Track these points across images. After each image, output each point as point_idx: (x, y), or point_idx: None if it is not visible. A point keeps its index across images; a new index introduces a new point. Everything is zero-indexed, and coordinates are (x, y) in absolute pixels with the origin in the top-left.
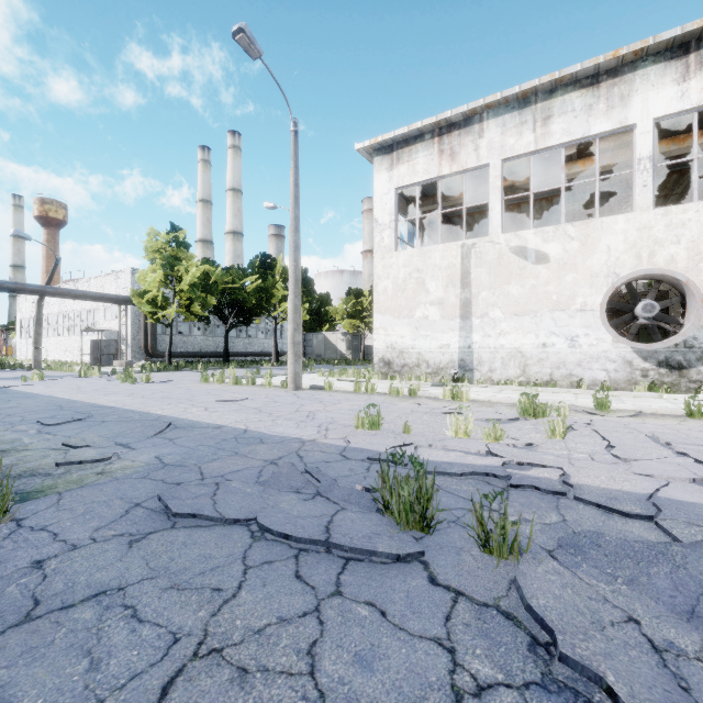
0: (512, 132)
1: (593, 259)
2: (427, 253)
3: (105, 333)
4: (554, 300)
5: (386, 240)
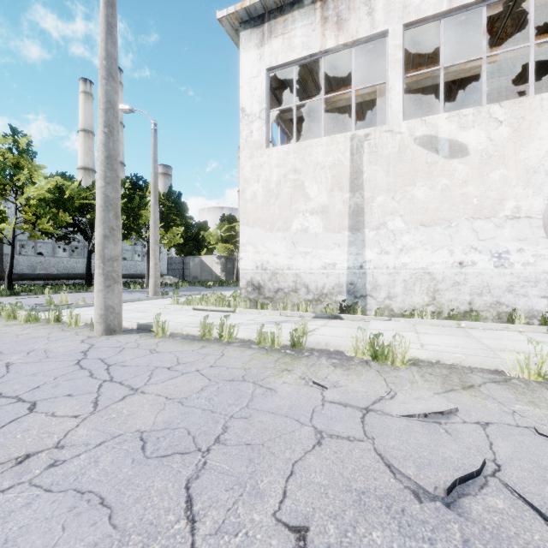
0: None
1: (530, 149)
2: (307, 148)
3: None
4: (474, 205)
5: (255, 133)
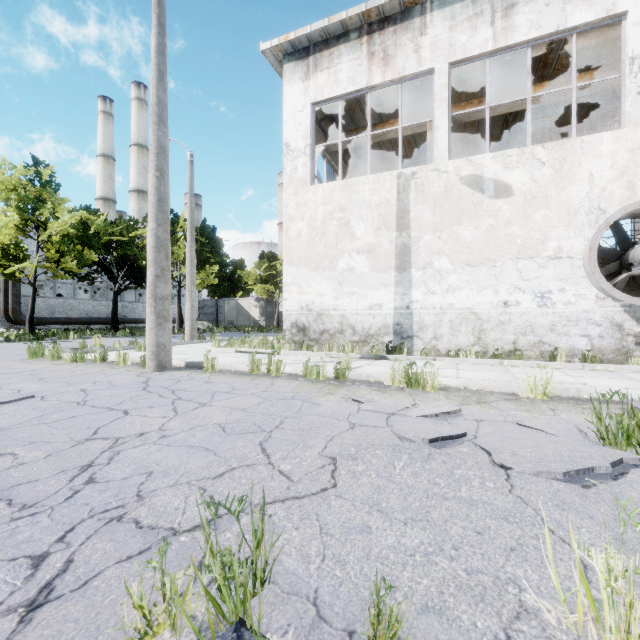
0: (463, 26)
1: (571, 191)
2: (353, 186)
3: None
4: (518, 245)
5: (300, 169)
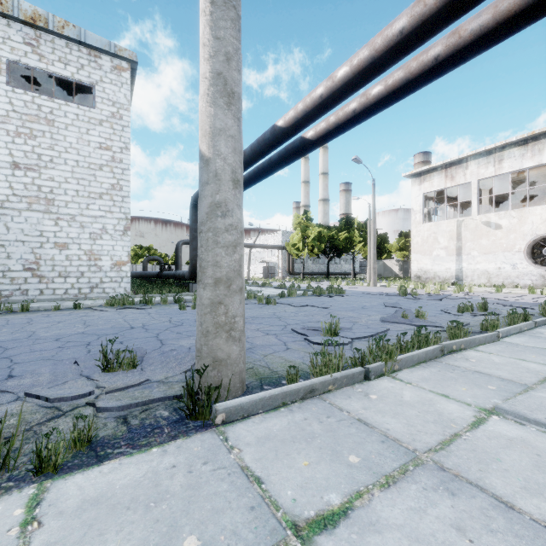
0: (483, 167)
1: (524, 227)
2: (439, 224)
3: (268, 263)
4: (504, 247)
5: (417, 218)
